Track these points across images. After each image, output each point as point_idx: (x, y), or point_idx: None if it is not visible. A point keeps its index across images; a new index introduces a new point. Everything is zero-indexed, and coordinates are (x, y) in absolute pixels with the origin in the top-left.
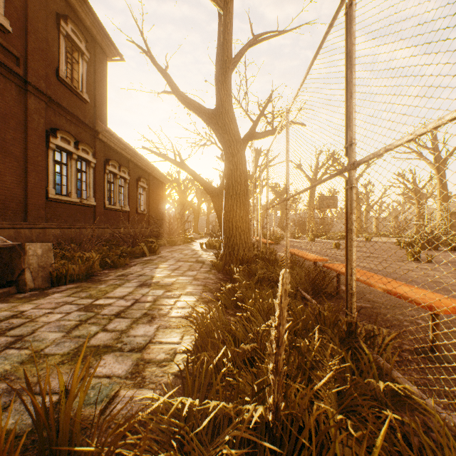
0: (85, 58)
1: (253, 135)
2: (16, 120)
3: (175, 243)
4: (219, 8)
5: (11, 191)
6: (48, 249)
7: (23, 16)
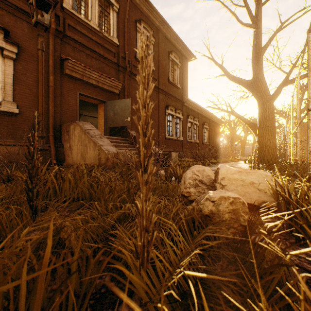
0: (178, 67)
1: (286, 82)
2: (155, 106)
3: (227, 161)
4: (252, 29)
5: (154, 135)
6: (176, 155)
7: (157, 61)
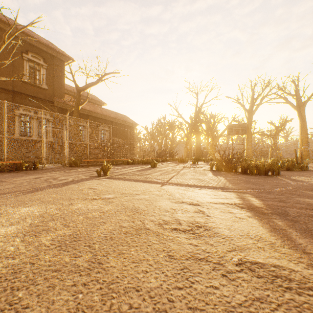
0: (44, 67)
1: (77, 89)
2: None
3: None
4: None
5: None
6: None
7: None
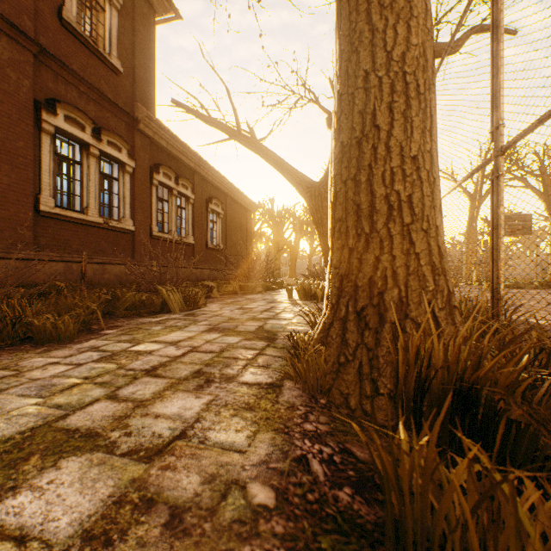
0: (115, 4)
1: None
2: None
3: (252, 289)
4: None
5: None
6: None
7: None
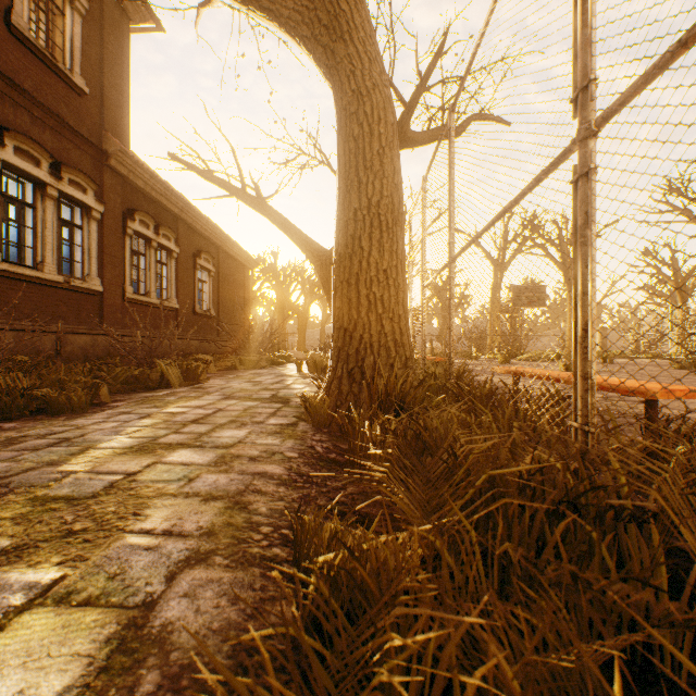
0: (79, 8)
1: (404, 135)
2: None
3: (255, 364)
4: None
5: None
6: None
7: None
